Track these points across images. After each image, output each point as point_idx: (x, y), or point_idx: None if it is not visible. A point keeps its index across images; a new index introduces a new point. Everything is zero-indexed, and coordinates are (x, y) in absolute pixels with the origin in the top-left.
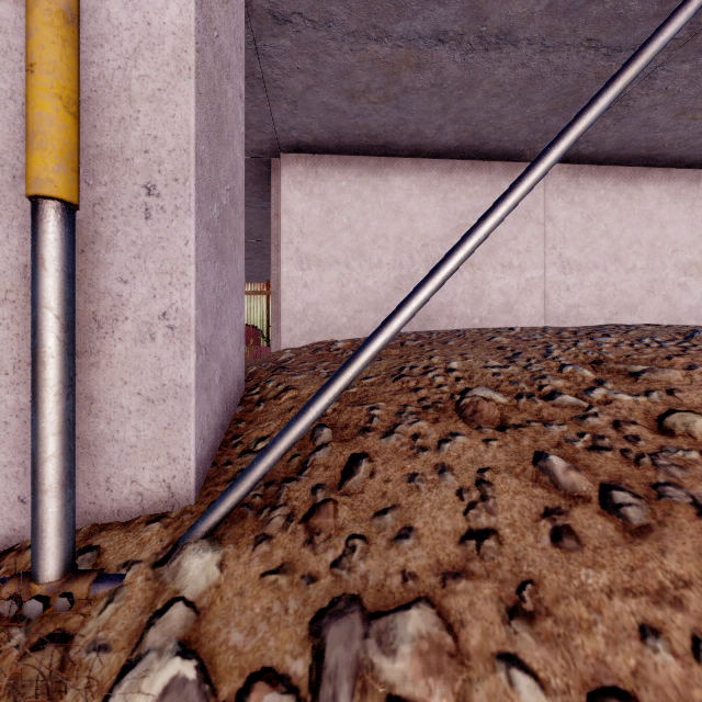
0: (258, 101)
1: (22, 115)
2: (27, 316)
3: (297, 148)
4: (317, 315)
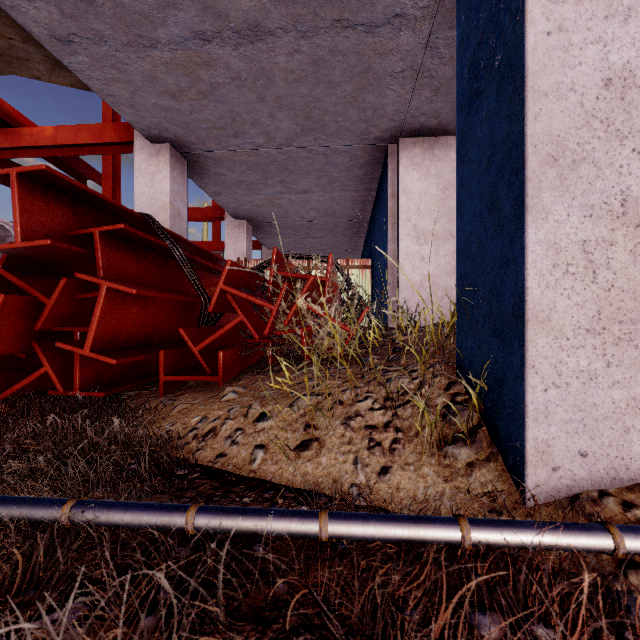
0: (403, 92)
1: (580, 104)
2: (585, 287)
3: (417, 132)
4: (433, 286)
